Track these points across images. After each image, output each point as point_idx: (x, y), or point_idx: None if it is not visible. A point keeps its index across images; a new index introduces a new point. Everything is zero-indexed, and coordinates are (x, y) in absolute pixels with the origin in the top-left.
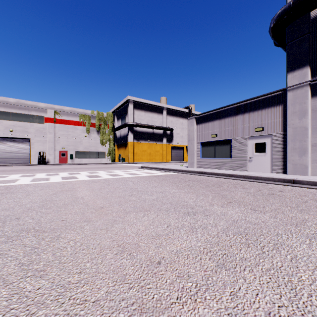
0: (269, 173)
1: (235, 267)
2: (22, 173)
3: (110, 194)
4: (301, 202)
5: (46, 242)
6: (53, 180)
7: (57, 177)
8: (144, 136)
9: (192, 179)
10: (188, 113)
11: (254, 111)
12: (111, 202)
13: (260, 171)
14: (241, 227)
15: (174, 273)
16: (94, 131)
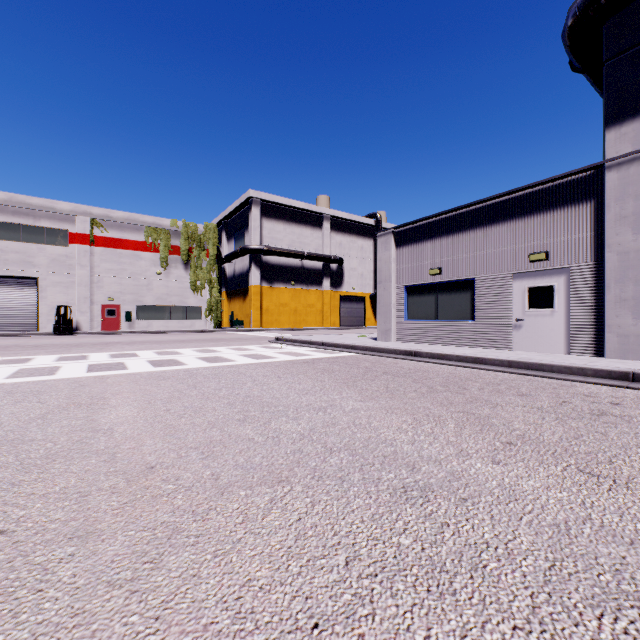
0: (563, 355)
1: None
2: (5, 354)
3: (188, 416)
4: None
5: None
6: (65, 374)
7: (79, 364)
8: (283, 274)
9: (391, 370)
10: (374, 226)
11: (528, 217)
12: (183, 447)
13: (540, 350)
14: (597, 560)
15: None
16: (178, 263)
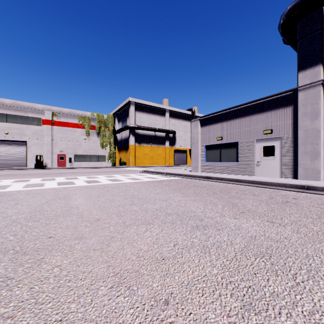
0: (279, 178)
1: (266, 309)
2: (16, 177)
3: (108, 202)
4: (321, 212)
5: (24, 269)
6: (48, 186)
7: (52, 182)
8: (146, 139)
9: (197, 185)
10: (191, 115)
11: (262, 113)
12: (109, 213)
13: (268, 176)
14: (262, 245)
15: (187, 321)
16: (94, 134)
